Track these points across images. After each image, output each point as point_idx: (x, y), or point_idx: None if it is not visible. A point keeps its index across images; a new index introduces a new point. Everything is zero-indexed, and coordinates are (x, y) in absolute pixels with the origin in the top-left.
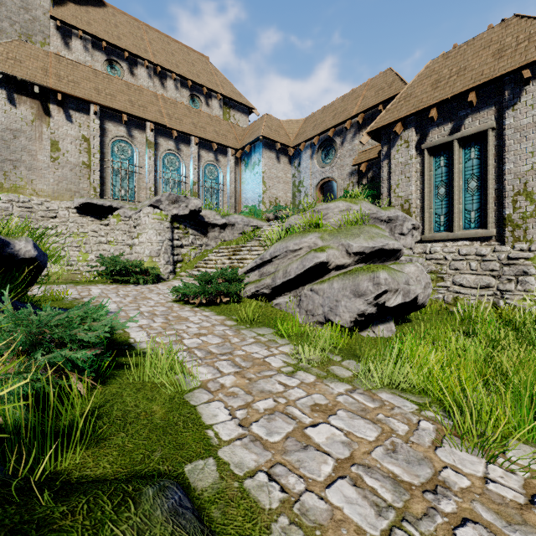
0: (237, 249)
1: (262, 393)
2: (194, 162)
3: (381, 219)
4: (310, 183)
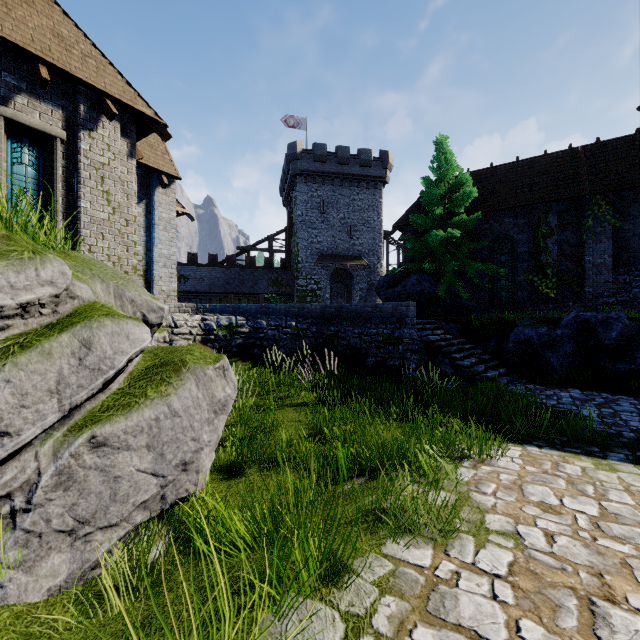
0: None
1: (602, 552)
2: None
3: None
4: None
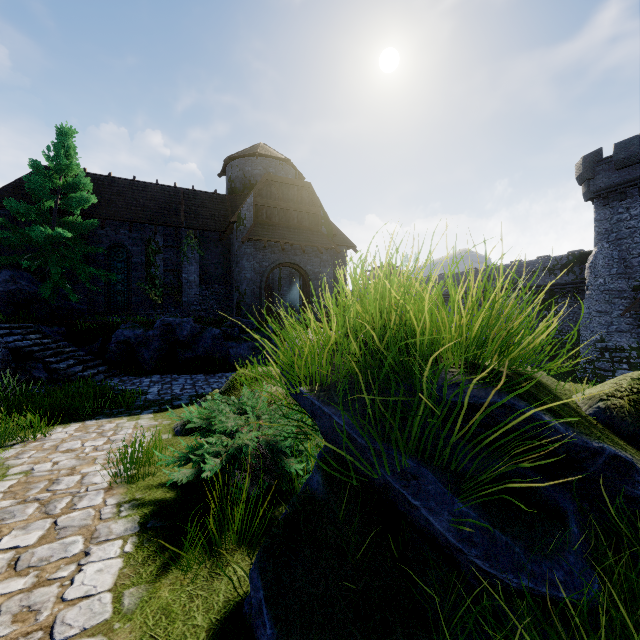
0: None
1: (86, 458)
2: None
3: None
4: None
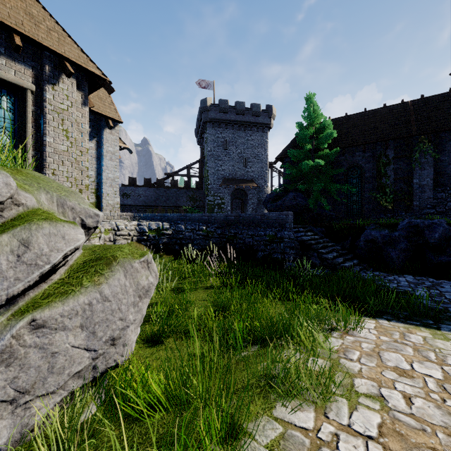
0: None
1: None
2: None
3: None
4: None
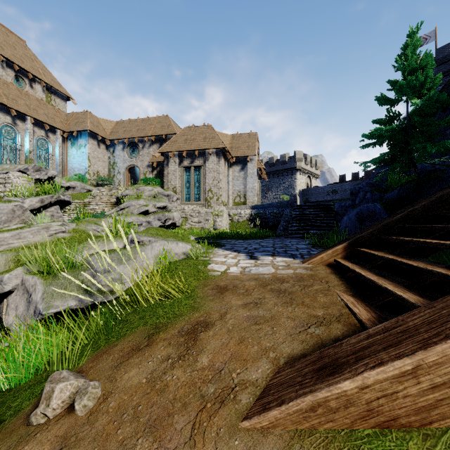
0: (86, 203)
1: None
2: (30, 136)
3: (165, 195)
4: (122, 166)
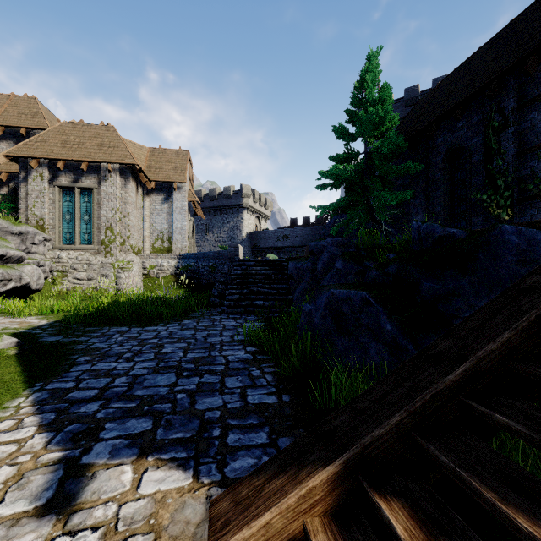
0: None
1: None
2: None
3: (13, 233)
4: None
